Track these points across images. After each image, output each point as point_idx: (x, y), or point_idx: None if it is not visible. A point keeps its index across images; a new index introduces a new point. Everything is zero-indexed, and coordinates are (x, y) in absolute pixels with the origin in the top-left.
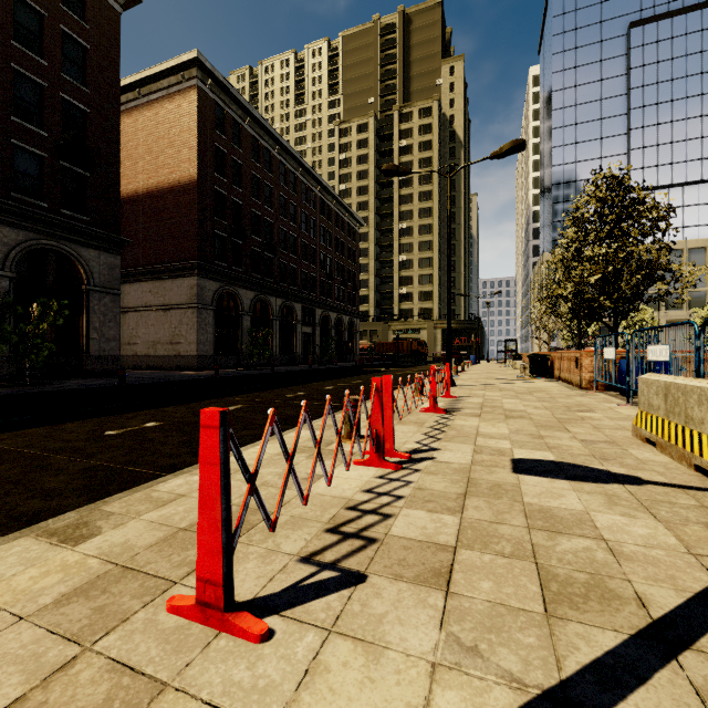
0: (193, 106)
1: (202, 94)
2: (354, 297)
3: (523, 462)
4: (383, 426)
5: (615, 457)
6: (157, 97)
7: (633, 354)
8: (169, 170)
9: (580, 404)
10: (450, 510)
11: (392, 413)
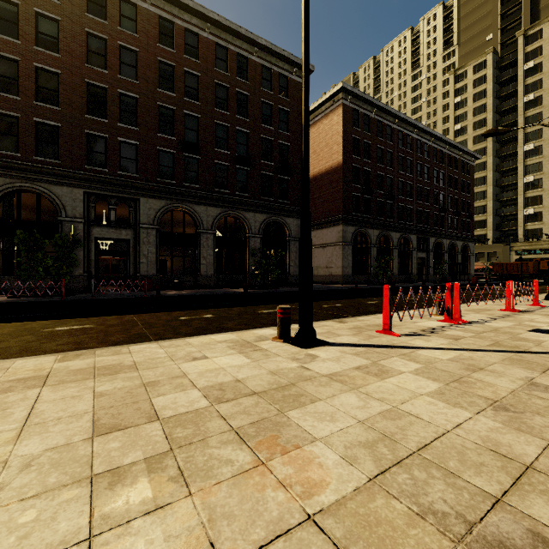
0: (339, 117)
1: (345, 107)
2: (468, 223)
3: (541, 330)
4: (451, 305)
5: None
6: (318, 118)
7: None
8: (325, 161)
9: None
10: (474, 333)
11: (459, 300)
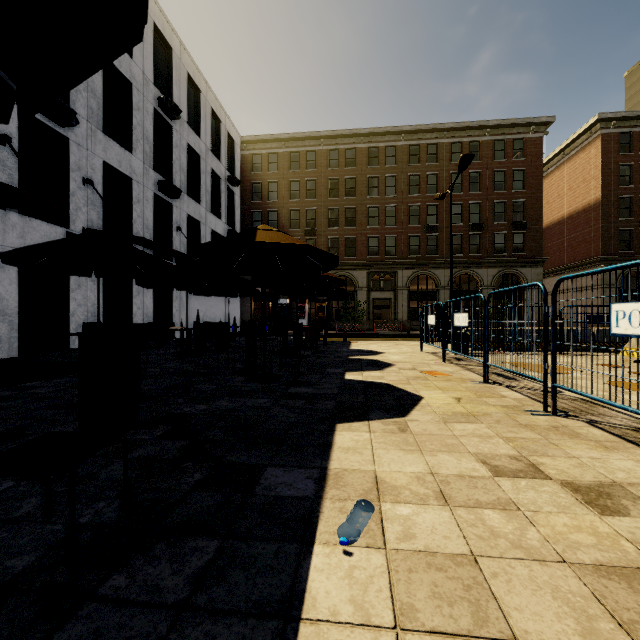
0: (597, 150)
1: (606, 136)
2: None
3: None
4: None
5: None
6: (574, 152)
7: None
8: (582, 198)
9: None
10: None
11: None
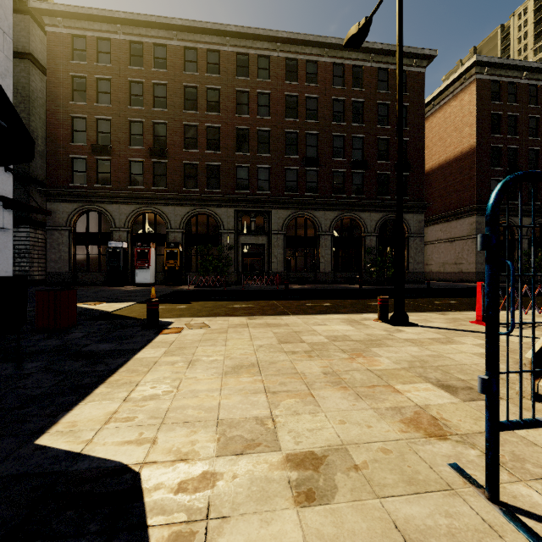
0: (472, 96)
1: (480, 82)
2: None
3: None
4: None
5: None
6: (445, 102)
7: None
8: (454, 147)
9: None
10: None
11: None
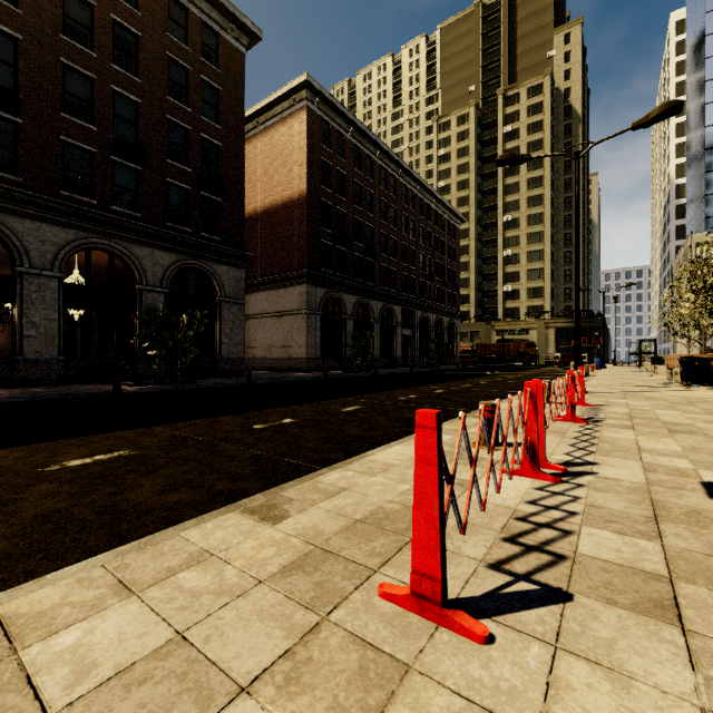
0: (302, 126)
1: (311, 113)
2: (454, 297)
3: None
4: (537, 434)
5: None
6: (272, 123)
7: None
8: (282, 188)
9: None
10: (644, 534)
11: (543, 420)
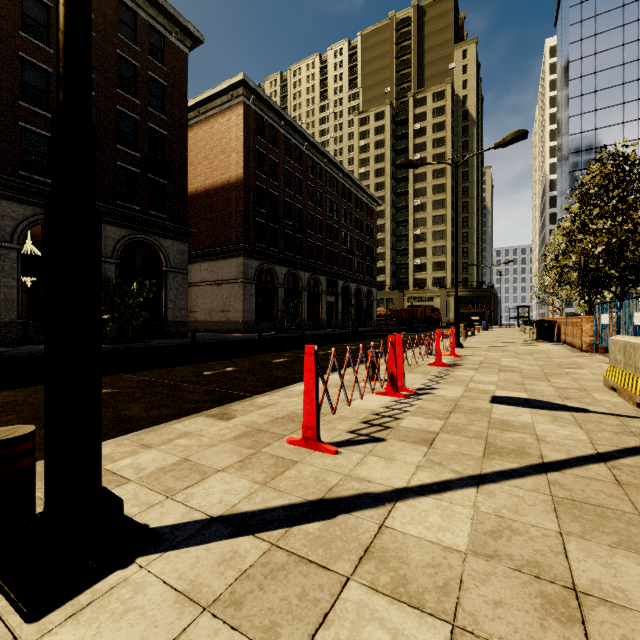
0: (239, 119)
1: (247, 108)
2: (372, 269)
3: (500, 398)
4: (396, 369)
5: (577, 397)
6: (212, 114)
7: (623, 320)
8: (221, 172)
9: (572, 363)
10: (439, 418)
11: (402, 360)
